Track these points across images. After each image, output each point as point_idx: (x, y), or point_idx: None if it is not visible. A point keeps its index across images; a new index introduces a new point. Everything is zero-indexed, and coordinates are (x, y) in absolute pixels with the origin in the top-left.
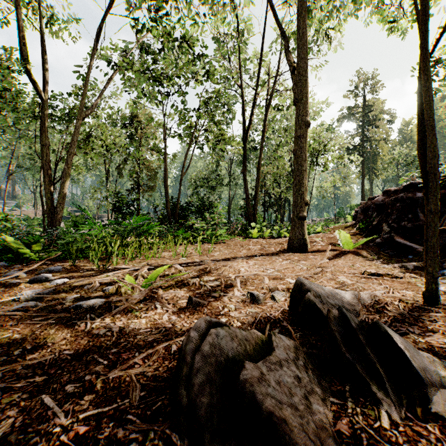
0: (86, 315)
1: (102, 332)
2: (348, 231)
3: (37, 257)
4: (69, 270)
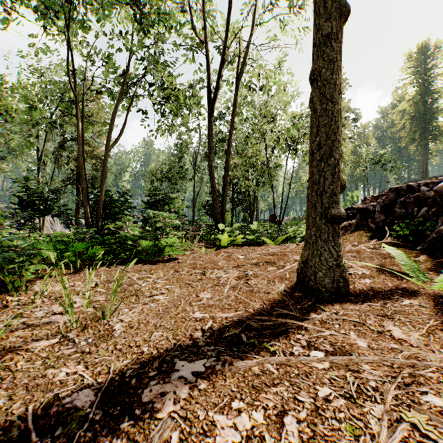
0: None
1: None
2: (363, 237)
3: None
4: None
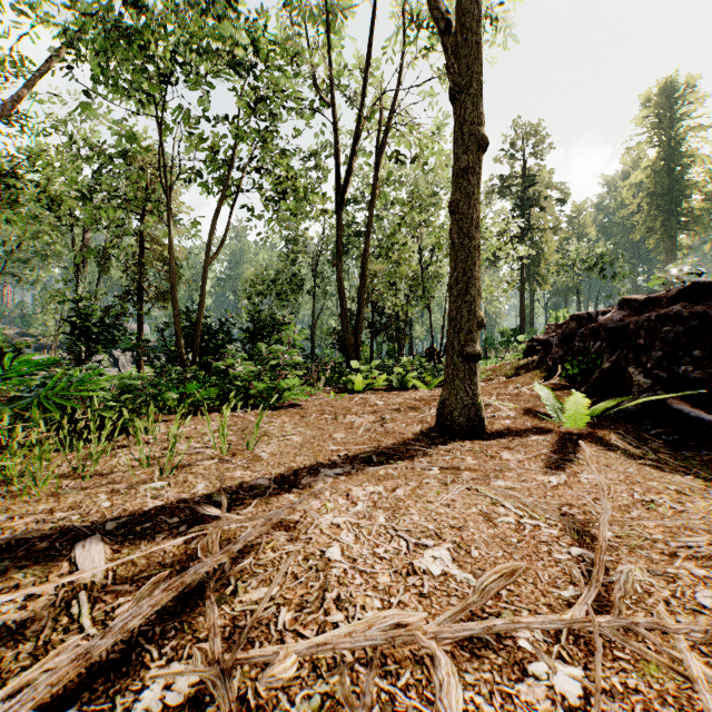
0: None
1: None
2: (536, 378)
3: None
4: None
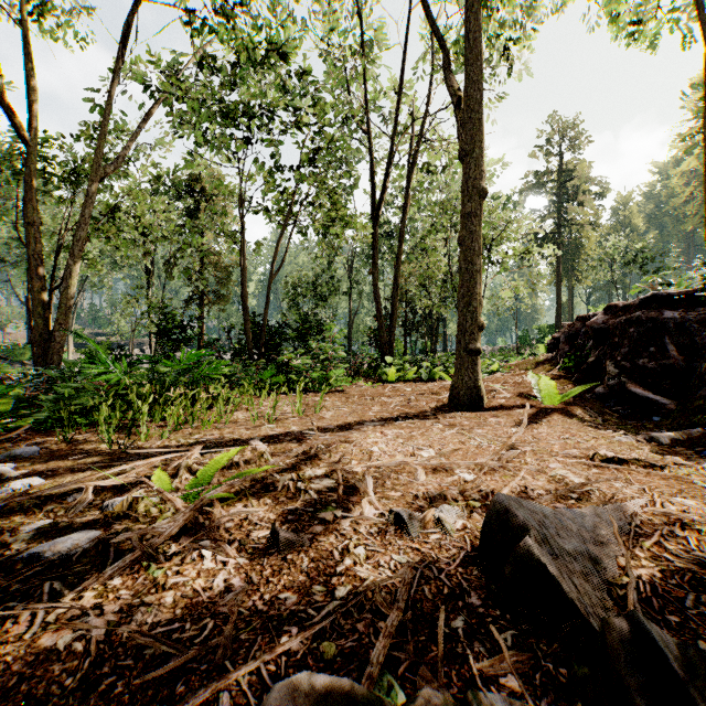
0: (44, 584)
1: (64, 641)
2: (544, 370)
3: None
4: (53, 454)
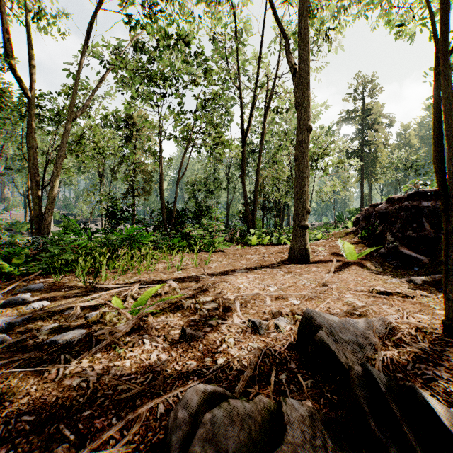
0: (60, 355)
1: (76, 382)
2: (349, 238)
3: (18, 272)
4: (51, 288)
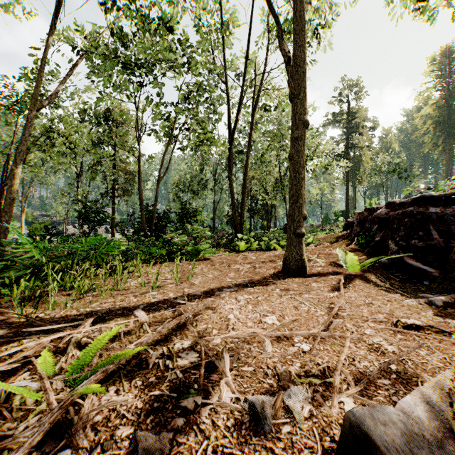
0: None
1: None
2: (344, 244)
3: None
4: None
